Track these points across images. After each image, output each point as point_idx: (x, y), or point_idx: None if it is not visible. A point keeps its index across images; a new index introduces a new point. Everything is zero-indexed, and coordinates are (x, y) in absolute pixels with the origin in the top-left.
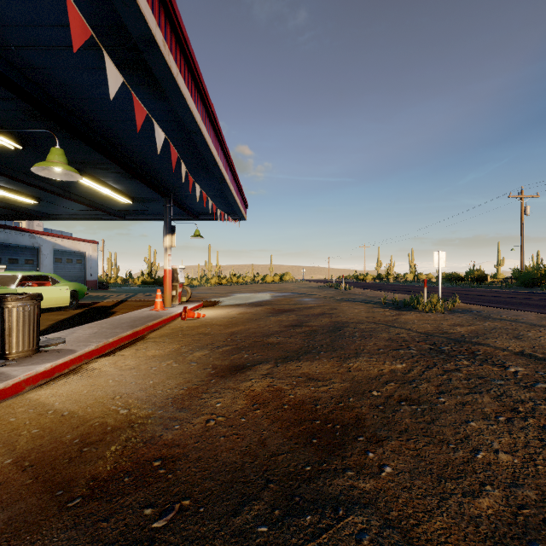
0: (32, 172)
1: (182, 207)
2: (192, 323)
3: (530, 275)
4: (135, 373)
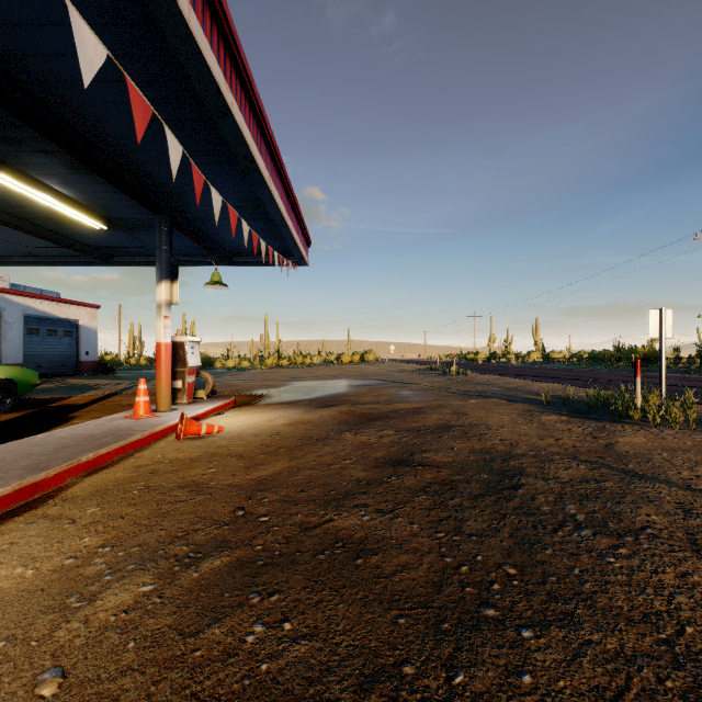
0: None
1: (198, 239)
2: (187, 451)
3: None
4: None
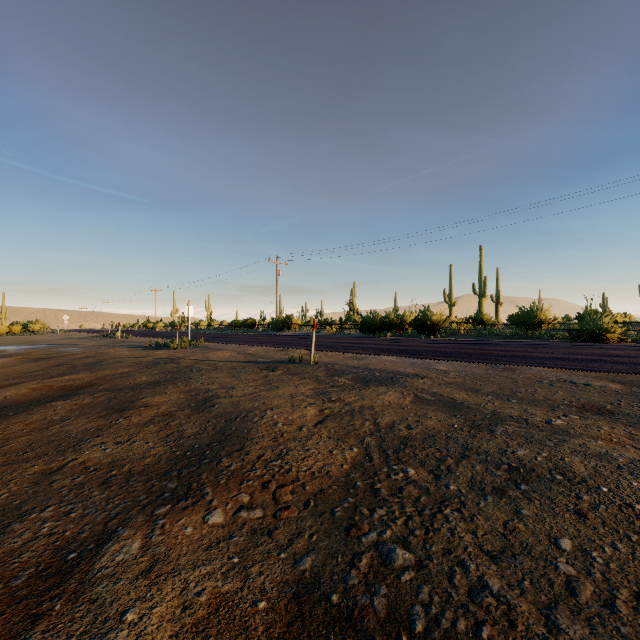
0: None
1: None
2: None
3: (278, 322)
4: None
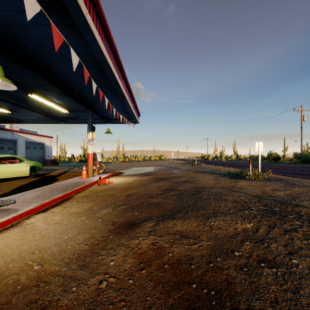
0: (3, 92)
1: (100, 115)
2: (104, 187)
3: (307, 156)
4: (57, 228)
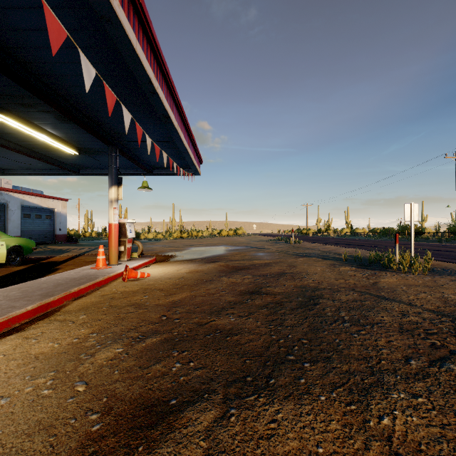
0: None
1: (133, 159)
2: (130, 287)
3: None
4: None
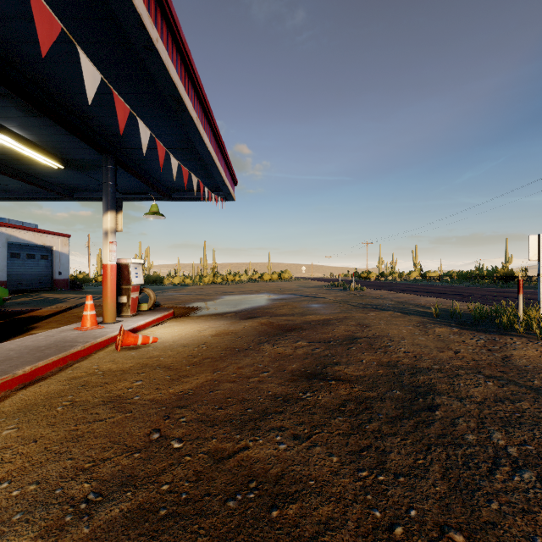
0: None
1: (141, 177)
2: (120, 361)
3: None
4: None
